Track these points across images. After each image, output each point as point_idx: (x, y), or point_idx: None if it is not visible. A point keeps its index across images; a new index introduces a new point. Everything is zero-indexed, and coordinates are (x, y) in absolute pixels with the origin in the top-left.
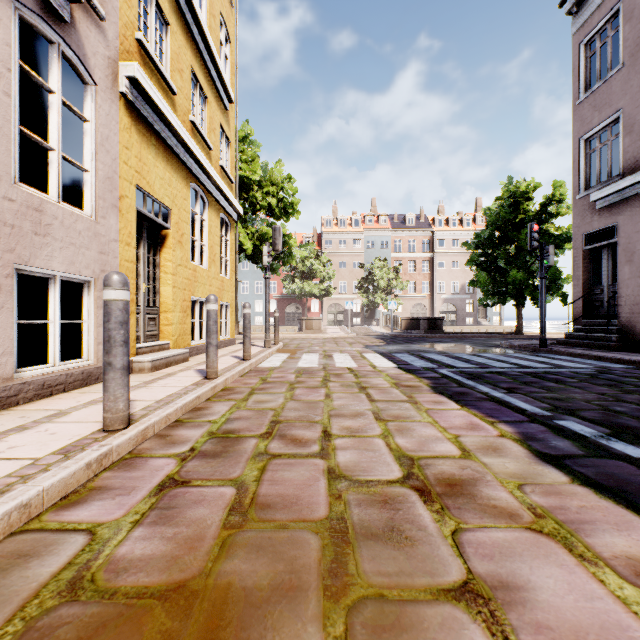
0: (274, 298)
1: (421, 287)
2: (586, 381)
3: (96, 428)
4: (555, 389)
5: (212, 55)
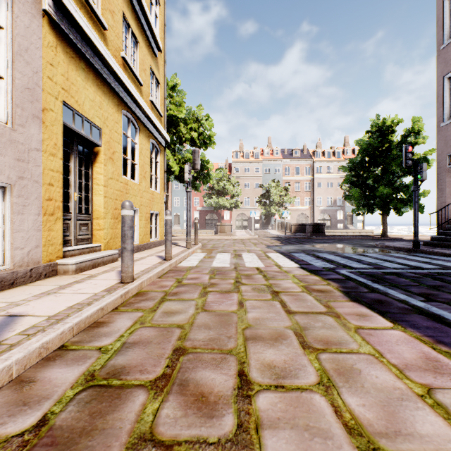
0: (197, 209)
1: (304, 201)
2: None
3: None
4: None
5: (142, 6)
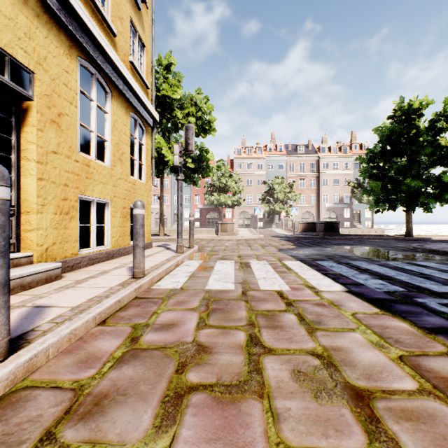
0: (198, 207)
1: (309, 199)
2: None
3: None
4: None
5: None
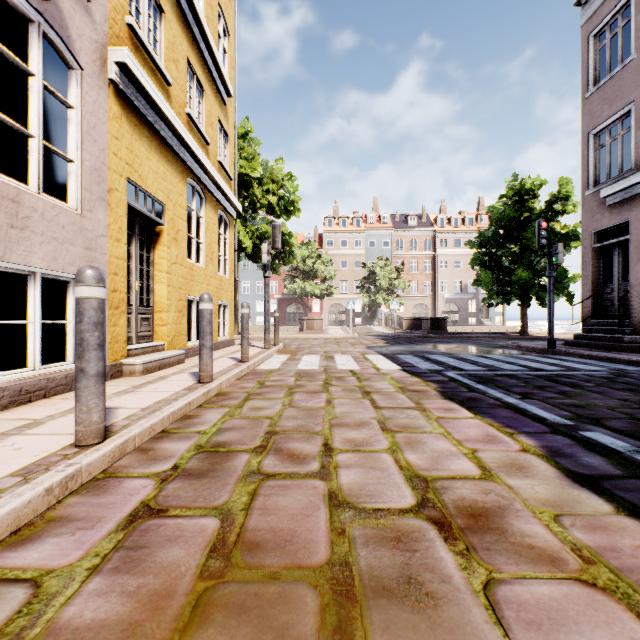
0: (275, 298)
1: (423, 287)
2: (604, 385)
3: (69, 442)
4: (573, 394)
5: (209, 46)
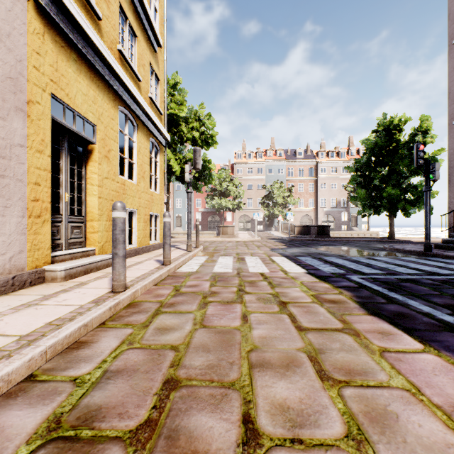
0: (199, 211)
1: (308, 203)
2: None
3: None
4: None
5: None
